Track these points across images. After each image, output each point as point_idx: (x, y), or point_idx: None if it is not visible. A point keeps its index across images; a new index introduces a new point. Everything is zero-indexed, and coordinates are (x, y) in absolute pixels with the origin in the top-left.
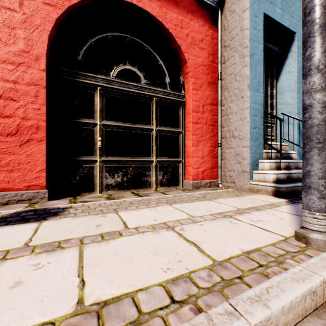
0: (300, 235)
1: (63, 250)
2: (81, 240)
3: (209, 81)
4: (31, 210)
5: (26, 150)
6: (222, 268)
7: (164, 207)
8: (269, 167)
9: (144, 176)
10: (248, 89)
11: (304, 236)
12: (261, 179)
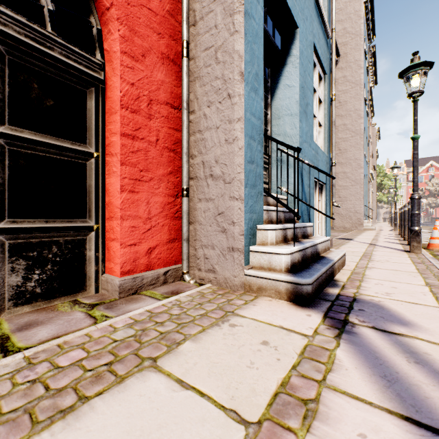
0: None
1: None
2: None
3: (163, 51)
4: None
5: None
6: None
7: None
8: (275, 240)
9: None
10: (241, 80)
11: None
12: (264, 263)
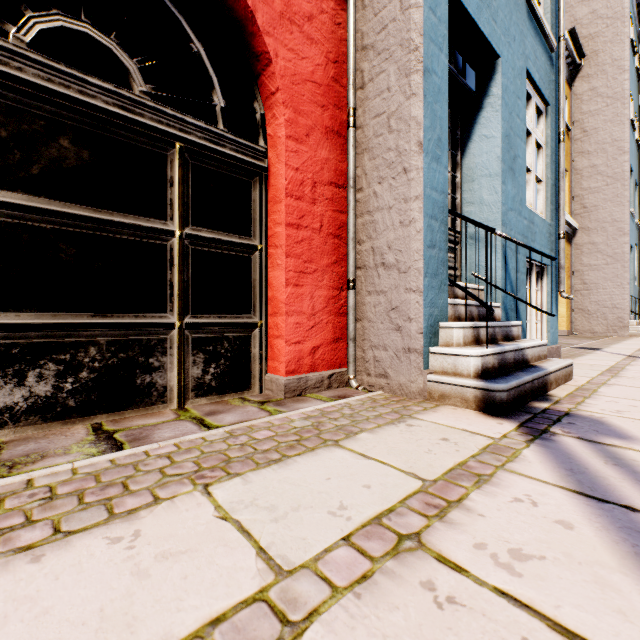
0: None
1: None
2: None
3: (327, 125)
4: None
5: None
6: None
7: (176, 510)
8: (462, 340)
9: (142, 371)
10: (419, 151)
11: None
12: (448, 367)
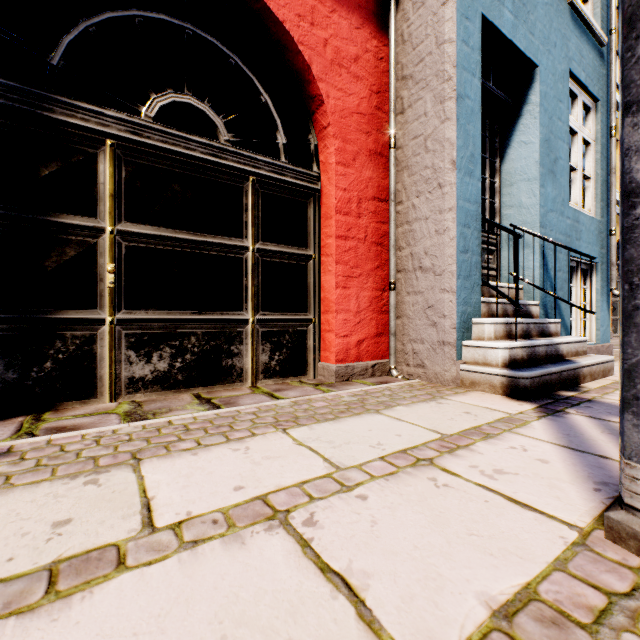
0: (621, 528)
1: None
2: None
3: (371, 148)
4: None
5: None
6: None
7: (268, 439)
8: (493, 334)
9: (226, 356)
10: (452, 169)
11: (635, 534)
12: (479, 358)
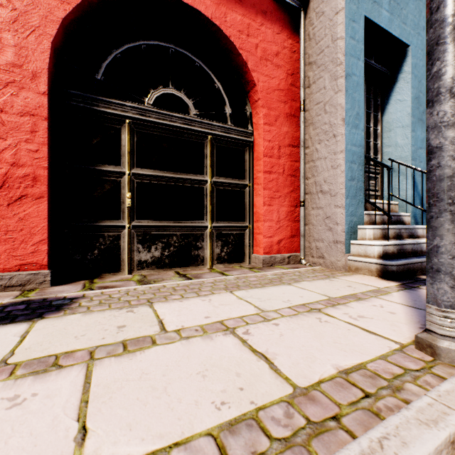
0: (423, 342)
1: (61, 371)
2: (91, 352)
3: (287, 112)
4: (23, 302)
5: (17, 211)
6: (308, 401)
7: (221, 296)
8: (372, 236)
9: (194, 249)
10: (343, 124)
11: (429, 344)
12: (361, 252)
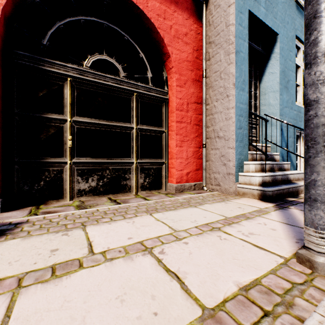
0: (303, 257)
1: None
2: (20, 279)
3: (193, 78)
4: None
5: None
6: (216, 324)
7: (143, 218)
8: (254, 169)
9: (123, 179)
10: (233, 87)
11: (308, 259)
12: (247, 181)
